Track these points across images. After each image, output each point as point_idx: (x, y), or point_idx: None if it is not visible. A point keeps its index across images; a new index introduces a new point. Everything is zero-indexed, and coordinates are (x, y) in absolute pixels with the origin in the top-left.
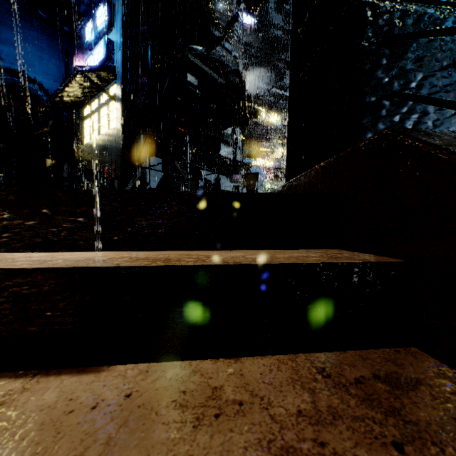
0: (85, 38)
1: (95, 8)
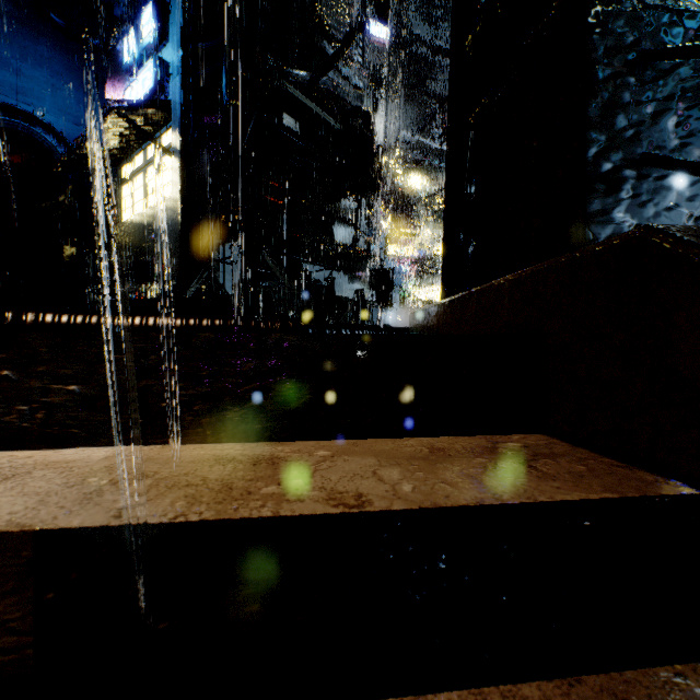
0: (123, 56)
1: (139, 10)
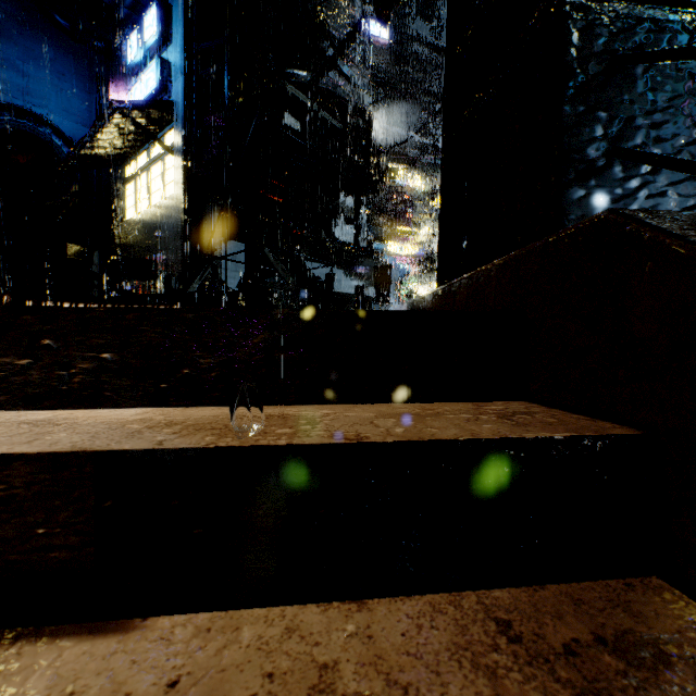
0: (127, 57)
1: (143, 12)
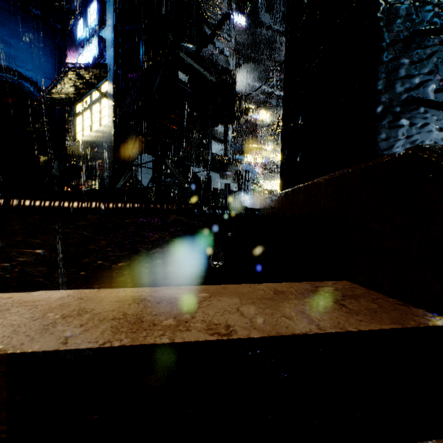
0: (77, 35)
1: (87, 6)
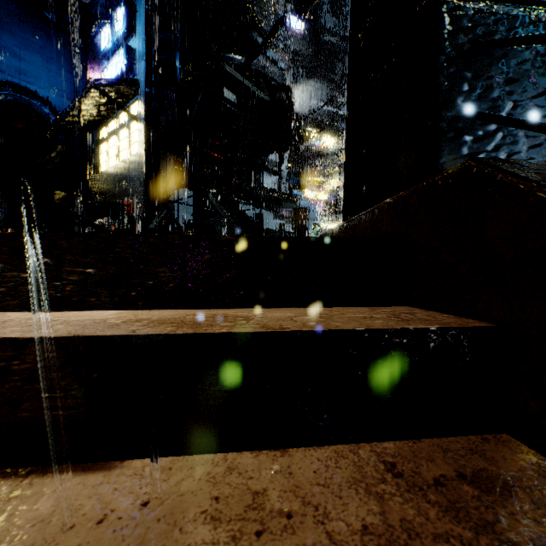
0: (100, 45)
1: (113, 10)
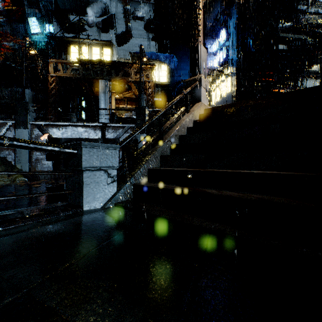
0: (214, 50)
1: (219, 33)
